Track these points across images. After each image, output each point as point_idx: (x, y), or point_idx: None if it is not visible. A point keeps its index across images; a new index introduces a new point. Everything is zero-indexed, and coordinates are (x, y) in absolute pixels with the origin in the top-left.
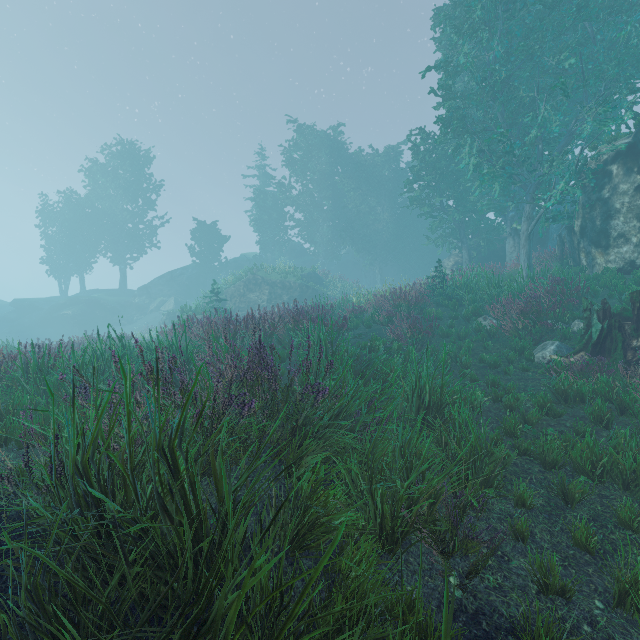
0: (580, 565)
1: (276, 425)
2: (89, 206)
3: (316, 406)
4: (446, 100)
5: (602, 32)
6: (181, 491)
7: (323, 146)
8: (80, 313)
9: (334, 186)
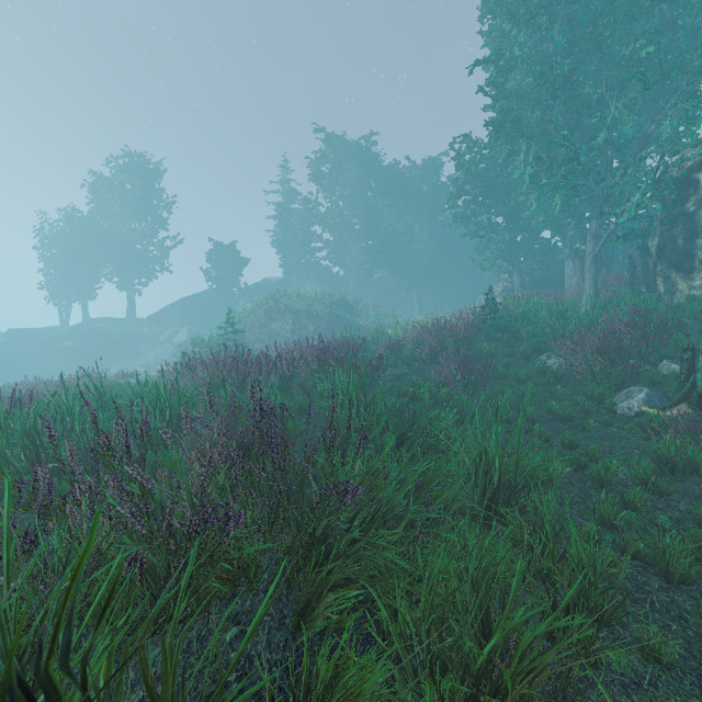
0: None
1: (261, 612)
2: (93, 225)
3: (343, 509)
4: (497, 100)
5: (684, 17)
6: None
7: (354, 158)
8: (82, 345)
9: (366, 203)
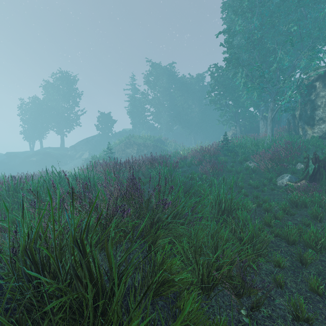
0: (314, 302)
1: (143, 225)
2: (45, 104)
3: (164, 211)
4: (229, 49)
5: (310, 13)
6: (87, 264)
7: (165, 74)
8: (40, 159)
9: (170, 94)
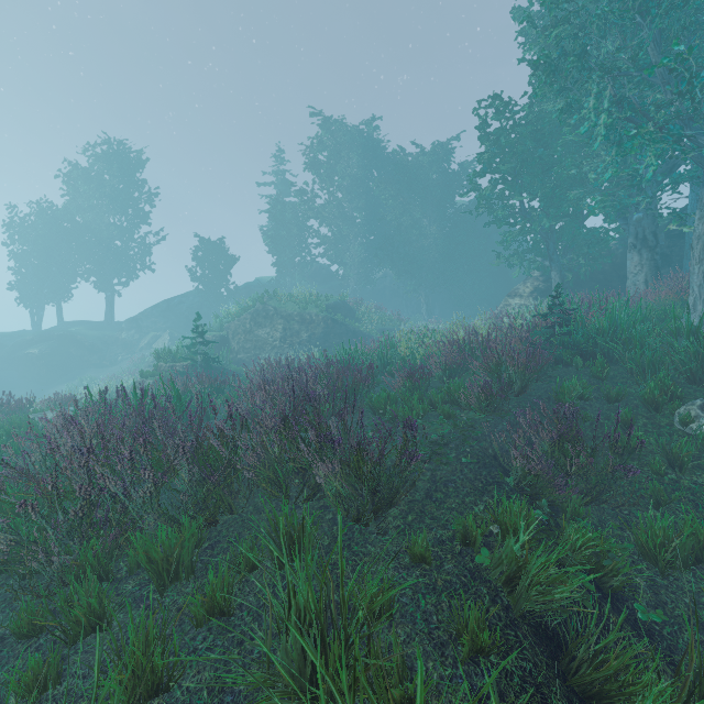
0: None
1: None
2: (68, 219)
3: None
4: (554, 25)
5: None
6: None
7: (354, 145)
8: (49, 352)
9: (368, 194)
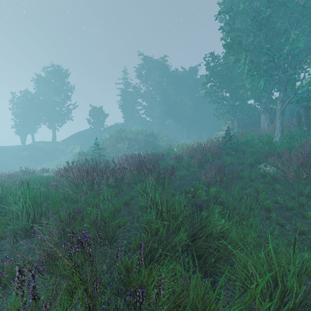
0: None
1: None
2: (36, 98)
3: None
4: (230, 32)
5: None
6: None
7: (157, 67)
8: (30, 154)
9: (162, 88)
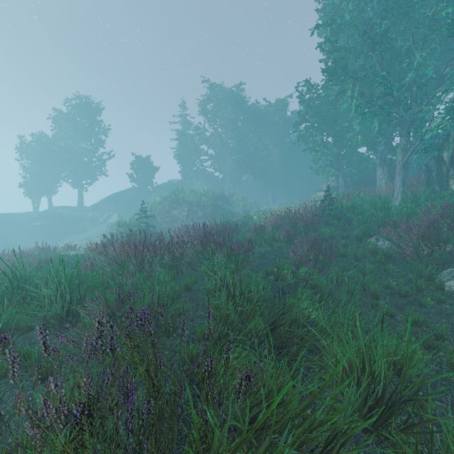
0: None
1: None
2: (55, 144)
3: None
4: (331, 52)
5: None
6: None
7: (229, 99)
8: (46, 224)
9: (237, 129)
